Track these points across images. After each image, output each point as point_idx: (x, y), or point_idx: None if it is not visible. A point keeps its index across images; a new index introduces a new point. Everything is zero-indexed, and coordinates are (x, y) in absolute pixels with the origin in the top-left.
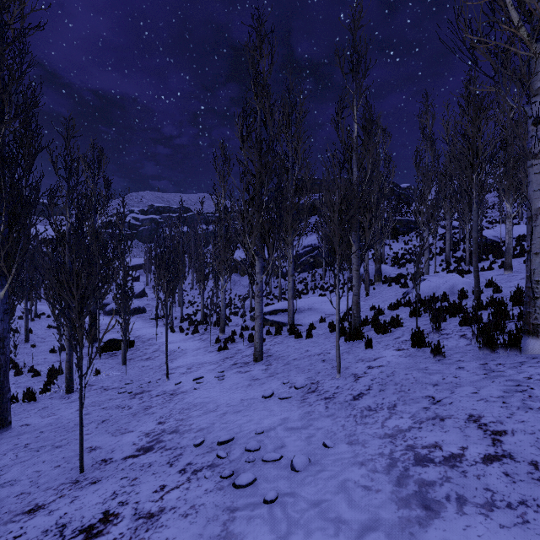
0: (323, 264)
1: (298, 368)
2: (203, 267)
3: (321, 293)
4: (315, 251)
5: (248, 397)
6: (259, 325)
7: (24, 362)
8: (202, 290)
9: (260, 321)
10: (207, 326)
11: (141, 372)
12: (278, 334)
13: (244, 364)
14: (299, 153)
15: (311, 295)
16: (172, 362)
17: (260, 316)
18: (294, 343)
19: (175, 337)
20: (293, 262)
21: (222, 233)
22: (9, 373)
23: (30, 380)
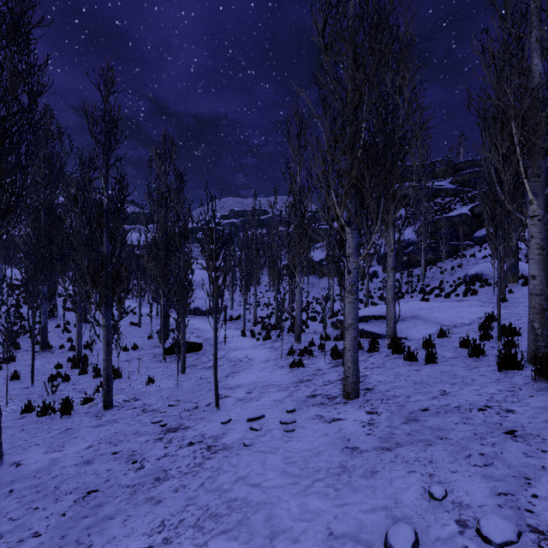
0: (422, 262)
1: (446, 440)
2: (277, 264)
3: (422, 297)
4: (409, 247)
5: (345, 528)
6: (352, 339)
7: (97, 359)
8: (275, 291)
9: (353, 334)
10: (280, 332)
11: (195, 387)
12: (374, 350)
13: (327, 398)
14: (405, 91)
15: (408, 300)
16: (233, 376)
17: (353, 325)
18: (408, 371)
19: (245, 342)
20: (394, 250)
21: (297, 219)
22: (77, 370)
23: (90, 381)
